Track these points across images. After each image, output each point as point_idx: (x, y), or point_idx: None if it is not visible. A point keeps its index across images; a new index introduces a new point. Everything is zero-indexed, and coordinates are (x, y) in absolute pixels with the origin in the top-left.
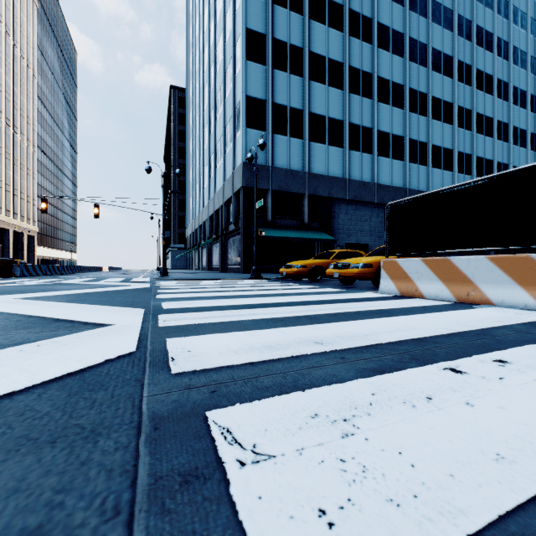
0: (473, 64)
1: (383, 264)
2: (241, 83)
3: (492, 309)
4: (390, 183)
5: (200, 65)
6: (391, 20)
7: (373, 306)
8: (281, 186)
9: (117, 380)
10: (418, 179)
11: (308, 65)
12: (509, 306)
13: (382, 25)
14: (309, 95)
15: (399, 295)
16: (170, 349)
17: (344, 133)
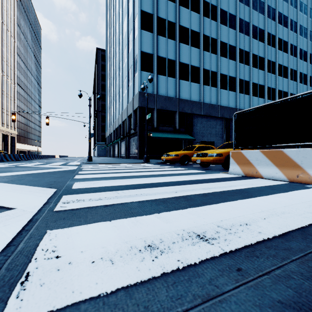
0: (276, 34)
1: (231, 154)
2: (138, 43)
3: None
4: (227, 105)
5: (114, 35)
6: (228, 7)
7: (231, 185)
8: (162, 106)
9: None
10: (244, 103)
11: (178, 33)
12: None
13: (222, 10)
14: (179, 51)
15: (244, 175)
16: (37, 253)
17: (200, 75)
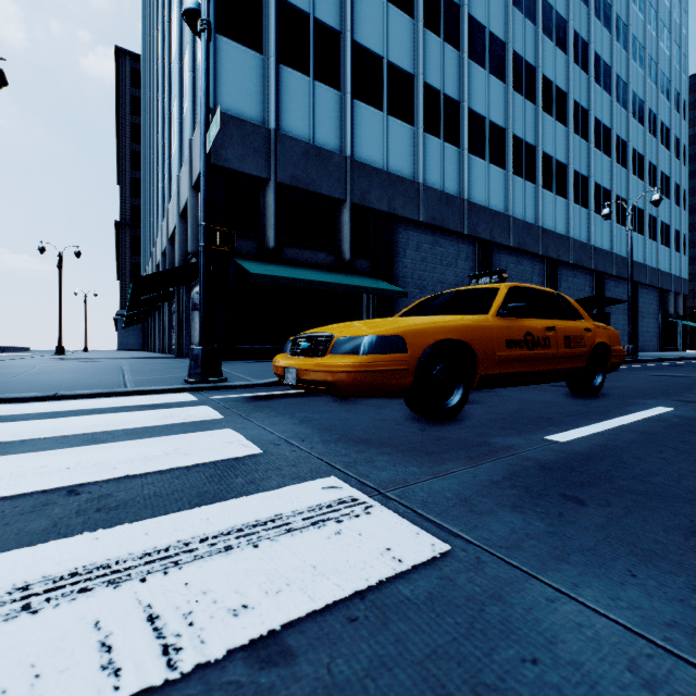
0: (590, 41)
1: None
2: None
3: None
4: (486, 204)
5: None
6: None
7: None
8: (297, 177)
9: None
10: (524, 203)
11: None
12: None
13: None
14: (352, 6)
15: None
16: None
17: (415, 99)
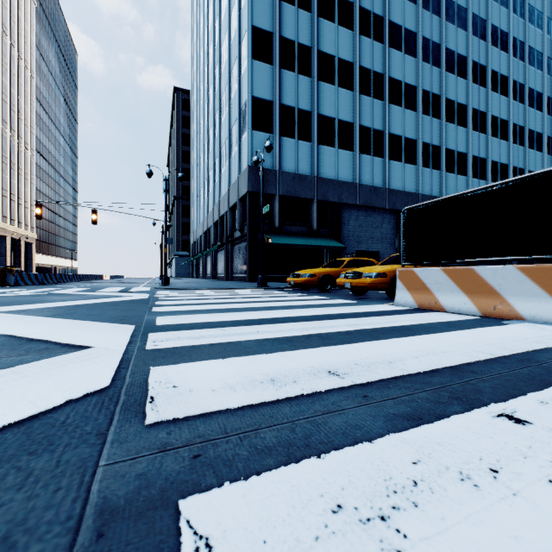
0: (488, 64)
1: (399, 273)
2: (247, 83)
3: (524, 325)
4: (402, 188)
5: (205, 66)
6: (403, 18)
7: (391, 321)
8: (289, 191)
9: (73, 434)
10: (431, 184)
11: (317, 65)
12: (542, 322)
13: (393, 24)
14: (318, 96)
15: (417, 307)
16: (151, 384)
17: (354, 136)
